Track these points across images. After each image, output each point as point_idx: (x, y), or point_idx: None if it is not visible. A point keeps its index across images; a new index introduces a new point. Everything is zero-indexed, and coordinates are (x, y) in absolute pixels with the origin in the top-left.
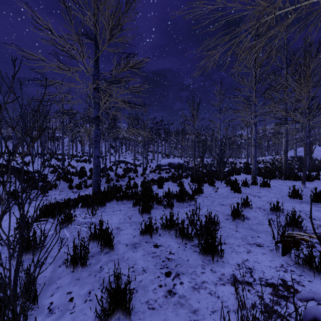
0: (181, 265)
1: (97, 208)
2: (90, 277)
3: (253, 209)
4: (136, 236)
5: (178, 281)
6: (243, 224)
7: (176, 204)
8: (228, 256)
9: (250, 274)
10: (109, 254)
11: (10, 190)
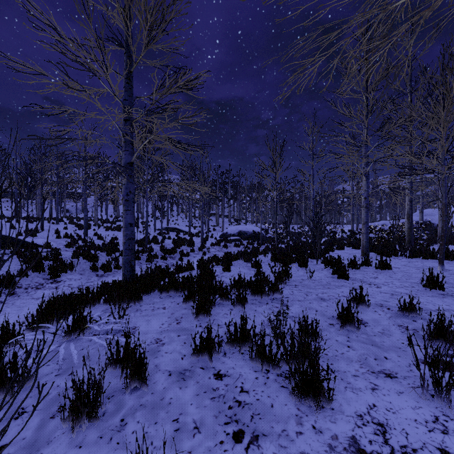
0: (260, 415)
1: (126, 306)
2: (100, 442)
3: (370, 307)
4: (186, 357)
5: (257, 453)
6: (358, 335)
7: (250, 298)
8: (341, 396)
9: (382, 436)
10: (139, 391)
11: (1, 274)
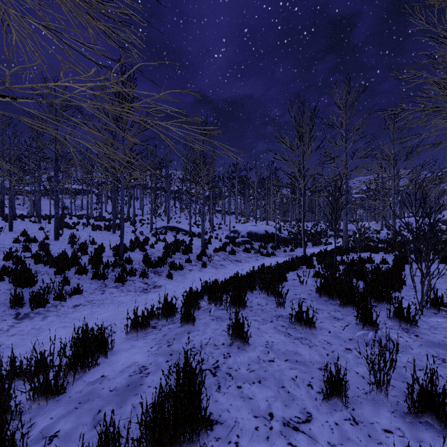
0: None
1: None
2: None
3: None
4: None
5: None
6: None
7: None
8: None
9: None
10: None
11: None
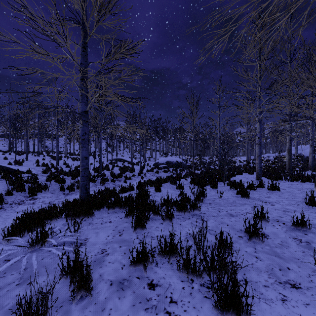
0: None
1: (80, 222)
2: None
3: (269, 222)
4: (125, 267)
5: None
6: (263, 246)
7: (176, 214)
8: (256, 308)
9: None
10: (84, 302)
11: None
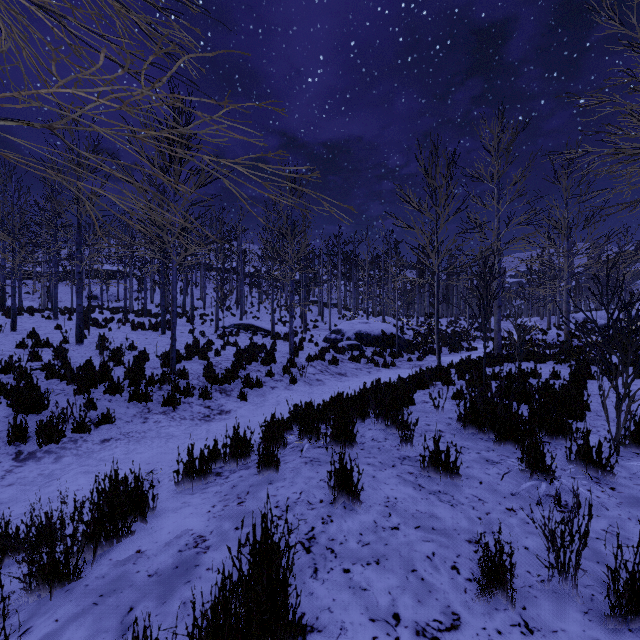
0: None
1: None
2: None
3: None
4: None
5: None
6: None
7: None
8: None
9: None
10: None
11: None
